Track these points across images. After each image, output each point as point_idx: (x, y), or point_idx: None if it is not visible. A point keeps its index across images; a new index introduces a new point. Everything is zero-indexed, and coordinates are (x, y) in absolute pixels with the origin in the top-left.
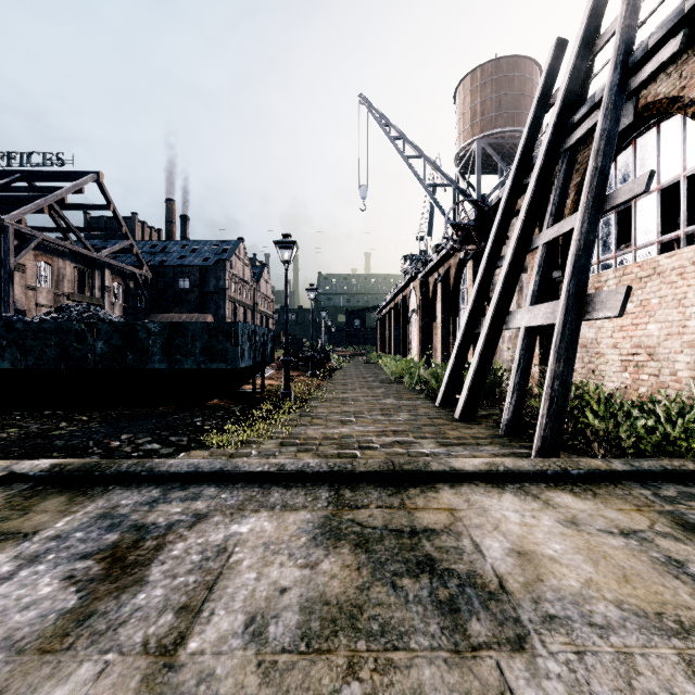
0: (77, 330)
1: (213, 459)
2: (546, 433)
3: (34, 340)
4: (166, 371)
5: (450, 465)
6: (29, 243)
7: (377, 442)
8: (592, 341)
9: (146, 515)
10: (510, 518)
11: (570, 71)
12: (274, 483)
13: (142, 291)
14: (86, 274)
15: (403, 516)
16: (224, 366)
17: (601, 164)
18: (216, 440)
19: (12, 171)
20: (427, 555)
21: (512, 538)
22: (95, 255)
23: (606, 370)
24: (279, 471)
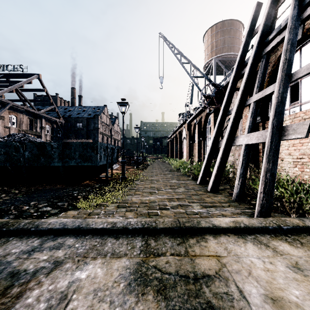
0: (15, 146)
1: (75, 219)
2: (263, 202)
3: None
4: (61, 167)
5: (212, 223)
6: (6, 106)
7: (169, 205)
8: None
9: (23, 262)
10: (256, 264)
11: (266, 15)
12: (109, 235)
13: (60, 129)
14: (33, 121)
15: (187, 262)
16: (90, 164)
17: (288, 57)
18: (82, 205)
19: None
20: (208, 302)
21: (262, 283)
22: (37, 112)
23: (284, 166)
24: (112, 227)
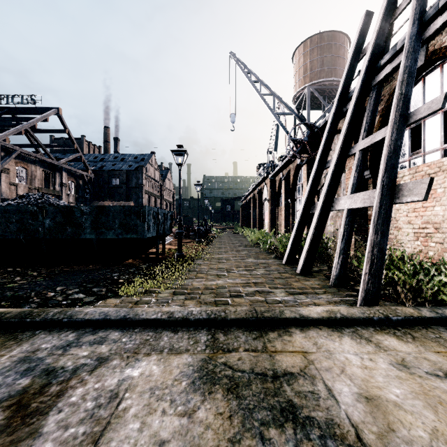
0: (31, 211)
1: (120, 308)
2: (369, 287)
3: (1, 218)
4: (94, 240)
5: (299, 312)
6: (12, 154)
7: (243, 291)
8: (392, 219)
9: (58, 359)
10: (352, 361)
11: (377, 30)
12: (164, 328)
13: (88, 186)
14: (50, 175)
15: (266, 359)
16: (135, 236)
17: (404, 91)
18: (126, 291)
19: (1, 107)
20: (288, 401)
21: (357, 381)
22: (56, 163)
23: (402, 239)
24: (169, 318)
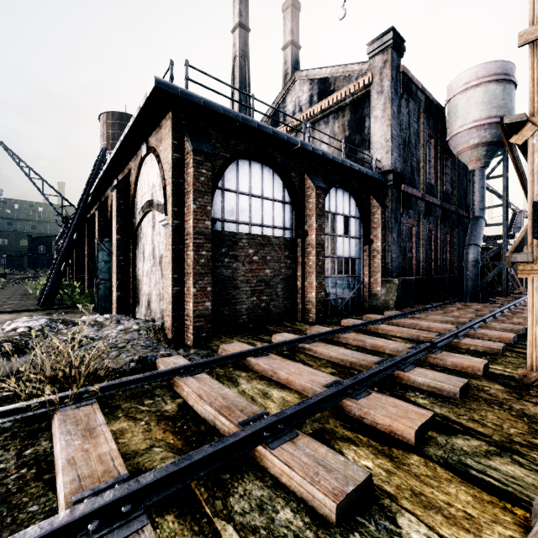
0: None
1: None
2: (43, 302)
3: None
4: None
5: None
6: None
7: None
8: None
9: None
10: (3, 316)
11: (89, 179)
12: None
13: None
14: None
15: None
16: None
17: (75, 224)
18: None
19: None
20: None
21: None
22: None
23: None
24: None
